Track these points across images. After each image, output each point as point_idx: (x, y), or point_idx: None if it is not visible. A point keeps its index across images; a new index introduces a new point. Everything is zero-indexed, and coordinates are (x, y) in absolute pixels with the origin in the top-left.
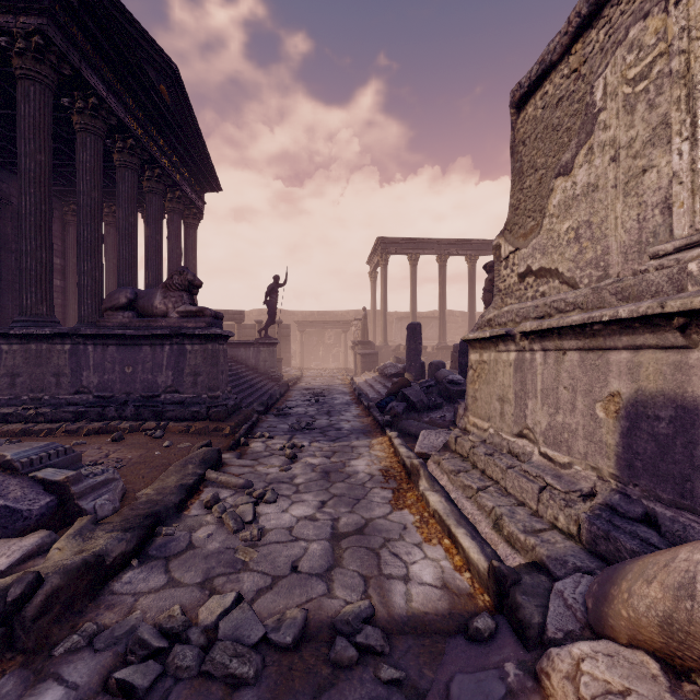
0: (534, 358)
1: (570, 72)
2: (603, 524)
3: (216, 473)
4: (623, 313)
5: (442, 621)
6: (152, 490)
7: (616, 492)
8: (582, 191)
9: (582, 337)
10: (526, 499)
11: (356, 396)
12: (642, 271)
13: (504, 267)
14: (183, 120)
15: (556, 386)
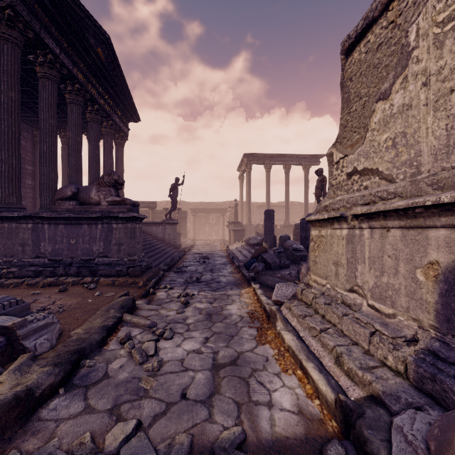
0: (362, 233)
1: (388, 24)
2: (428, 367)
3: (130, 316)
4: (446, 198)
5: (300, 446)
6: (82, 330)
7: (436, 340)
8: (398, 110)
9: (404, 218)
10: (359, 340)
11: (230, 258)
12: (453, 167)
13: (336, 169)
14: (113, 73)
15: (381, 255)
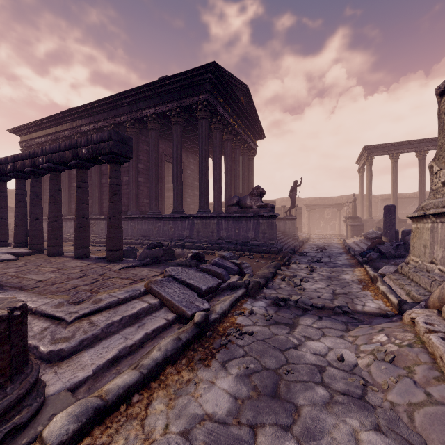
0: (437, 226)
1: None
2: None
3: (281, 271)
4: None
5: (375, 313)
6: (260, 272)
7: None
8: None
9: None
10: (426, 286)
11: (346, 250)
12: None
13: (435, 178)
14: (249, 109)
15: (444, 238)
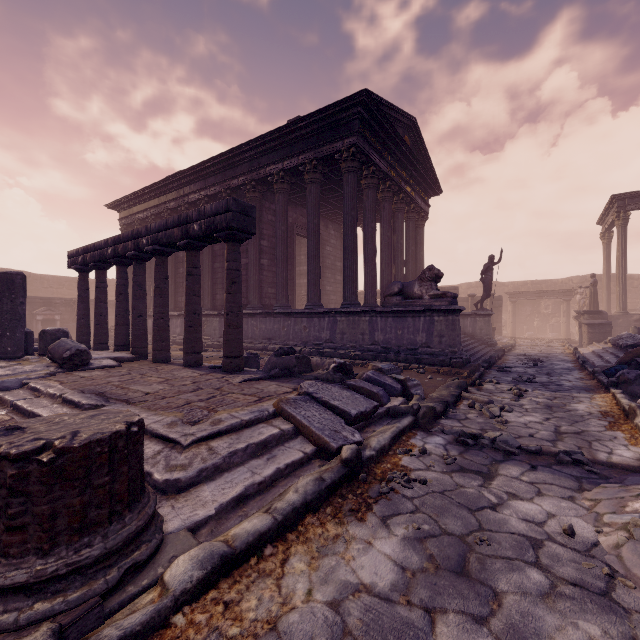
0: None
1: None
2: None
3: (468, 393)
4: None
5: (631, 467)
6: (436, 394)
7: None
8: None
9: None
10: None
11: (578, 364)
12: None
13: None
14: (417, 153)
15: None
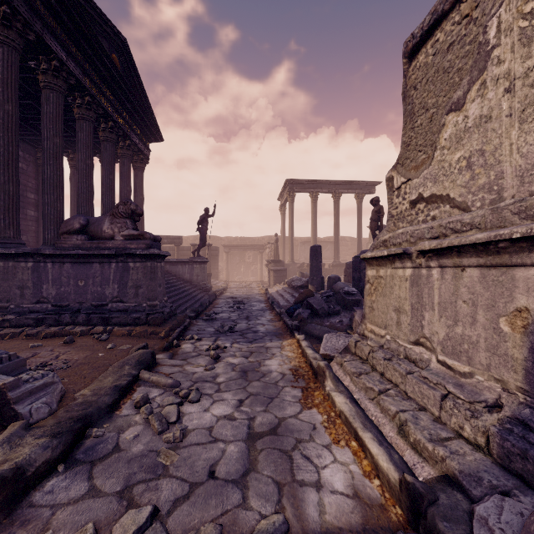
0: (430, 274)
1: (461, 18)
2: (517, 441)
3: (148, 373)
4: None
5: None
6: (89, 391)
7: (525, 406)
8: (474, 123)
9: (484, 254)
10: (427, 404)
11: (269, 304)
12: None
13: (396, 196)
14: (131, 84)
15: (454, 300)
